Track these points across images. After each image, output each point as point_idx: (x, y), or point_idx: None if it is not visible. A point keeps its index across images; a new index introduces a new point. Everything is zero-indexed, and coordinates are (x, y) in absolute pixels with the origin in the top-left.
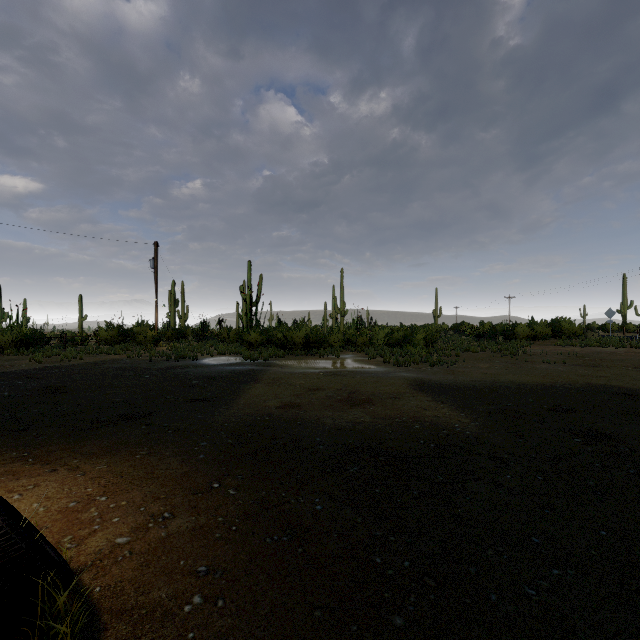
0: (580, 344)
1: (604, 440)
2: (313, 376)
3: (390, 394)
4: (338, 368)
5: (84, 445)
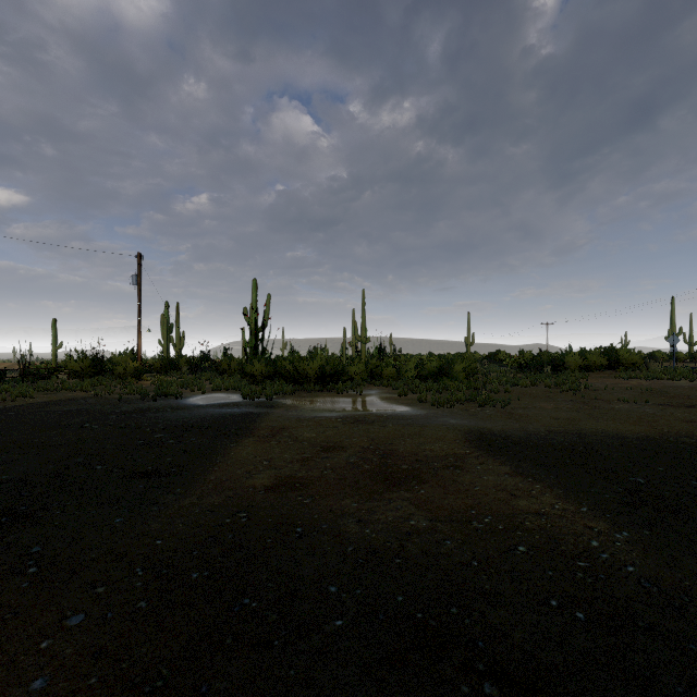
0: (646, 376)
1: None
2: (328, 424)
3: (444, 459)
4: (361, 410)
5: None
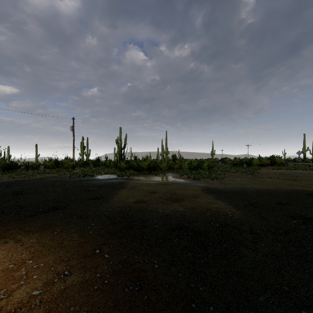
0: (285, 168)
1: (309, 221)
2: (152, 185)
3: (192, 195)
4: (165, 181)
5: (27, 225)
